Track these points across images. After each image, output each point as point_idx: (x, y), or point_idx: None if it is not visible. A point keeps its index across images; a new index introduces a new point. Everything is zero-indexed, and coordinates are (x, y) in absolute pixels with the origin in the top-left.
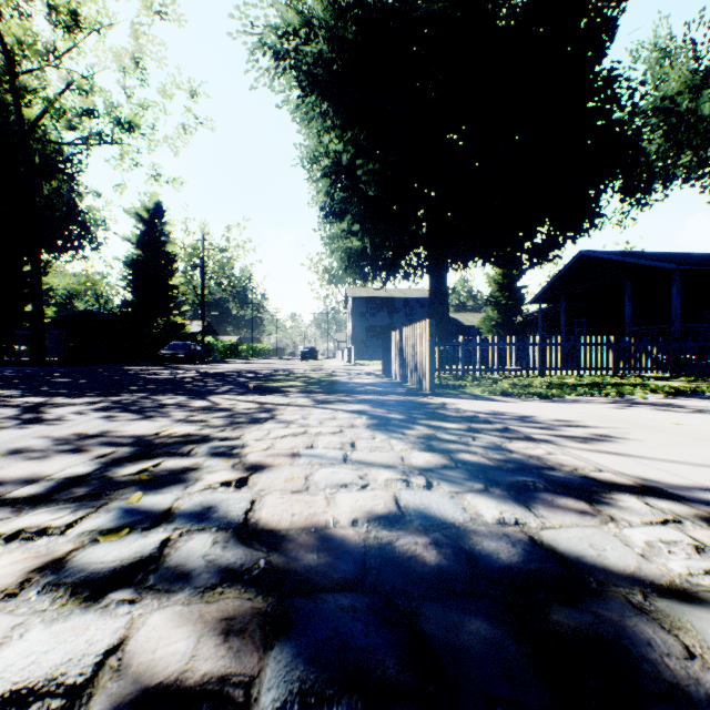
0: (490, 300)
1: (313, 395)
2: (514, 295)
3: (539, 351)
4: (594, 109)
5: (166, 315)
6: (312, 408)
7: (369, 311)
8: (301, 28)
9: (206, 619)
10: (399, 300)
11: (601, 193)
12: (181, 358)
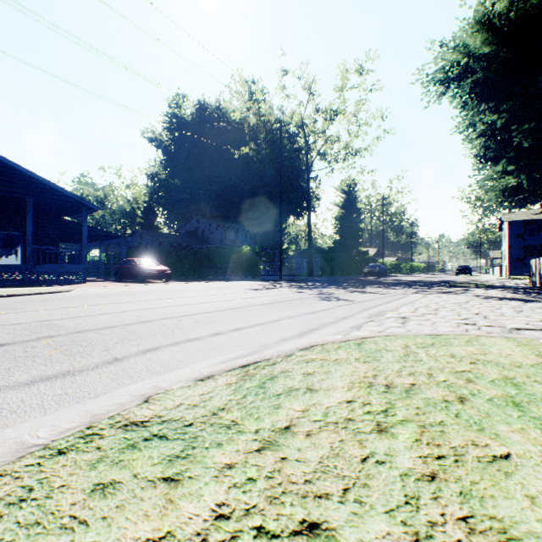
0: None
1: (482, 288)
2: None
3: None
4: None
5: (357, 247)
6: (485, 290)
7: (527, 232)
8: (461, 59)
9: (483, 297)
10: None
11: None
12: (376, 273)
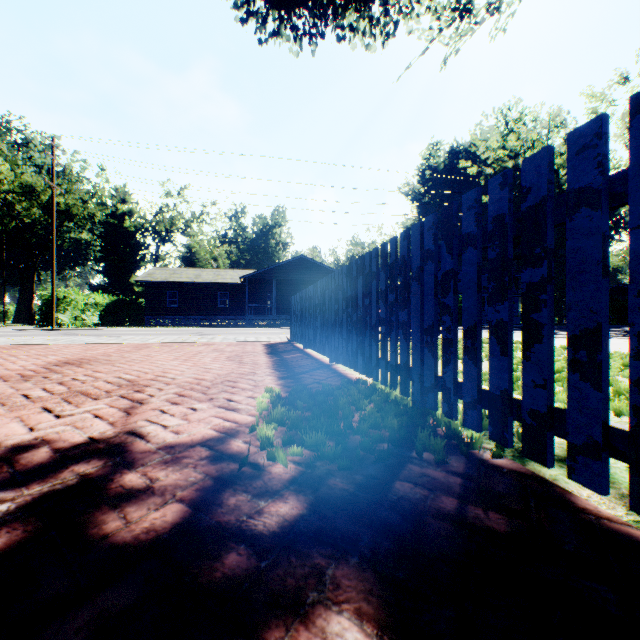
0: None
1: None
2: None
3: None
4: None
5: None
6: None
7: None
8: None
9: None
10: None
11: None
12: None
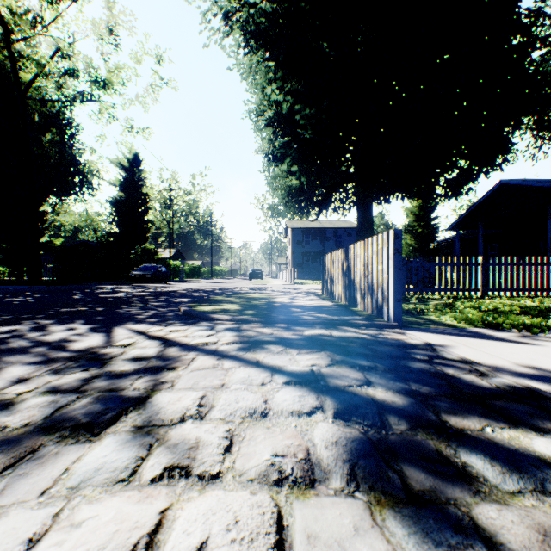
0: (408, 229)
1: (245, 326)
2: (429, 224)
3: (482, 271)
4: (516, 46)
5: (143, 244)
6: (231, 364)
7: (305, 239)
8: None
9: None
10: (330, 230)
11: (516, 129)
12: (148, 278)
